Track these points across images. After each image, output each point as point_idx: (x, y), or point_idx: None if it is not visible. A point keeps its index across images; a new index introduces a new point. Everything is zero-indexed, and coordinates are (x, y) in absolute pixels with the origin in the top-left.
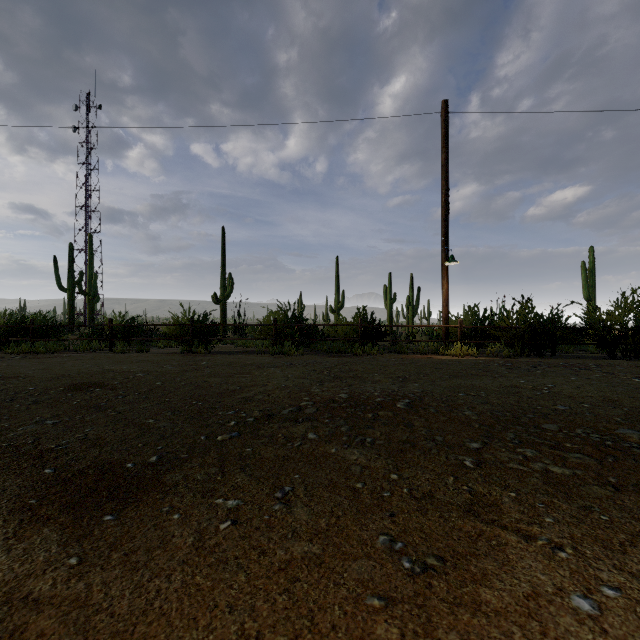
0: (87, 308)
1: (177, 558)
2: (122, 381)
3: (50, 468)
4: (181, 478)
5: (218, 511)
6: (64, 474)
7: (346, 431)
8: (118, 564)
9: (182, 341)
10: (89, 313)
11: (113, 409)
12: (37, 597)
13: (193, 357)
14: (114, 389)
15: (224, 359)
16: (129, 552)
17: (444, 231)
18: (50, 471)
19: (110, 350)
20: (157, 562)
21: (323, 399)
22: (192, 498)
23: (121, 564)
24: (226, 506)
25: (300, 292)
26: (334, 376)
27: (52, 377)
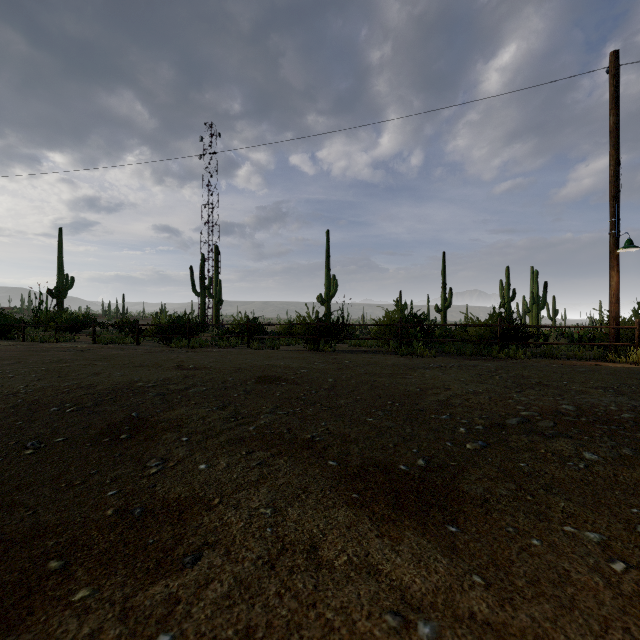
0: (214, 310)
1: (607, 603)
2: (296, 376)
3: (330, 460)
4: (483, 491)
5: (585, 544)
6: (349, 469)
7: (634, 455)
8: (535, 595)
9: (307, 339)
10: (215, 314)
11: (320, 404)
12: (484, 620)
13: (323, 355)
14: (298, 384)
15: (357, 358)
16: (530, 581)
17: (613, 211)
18: (334, 464)
19: (248, 346)
20: (585, 604)
21: (545, 410)
22: (527, 519)
23: (539, 596)
24: (590, 539)
25: (400, 291)
26: (513, 382)
27: (233, 369)
